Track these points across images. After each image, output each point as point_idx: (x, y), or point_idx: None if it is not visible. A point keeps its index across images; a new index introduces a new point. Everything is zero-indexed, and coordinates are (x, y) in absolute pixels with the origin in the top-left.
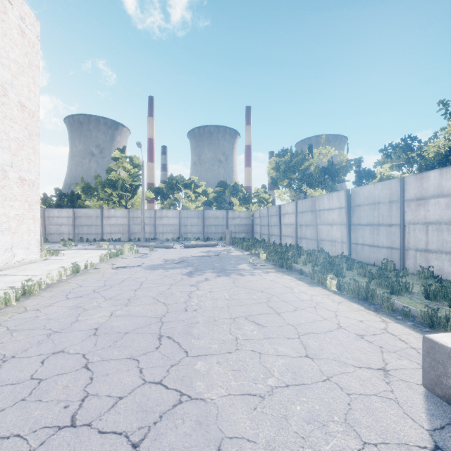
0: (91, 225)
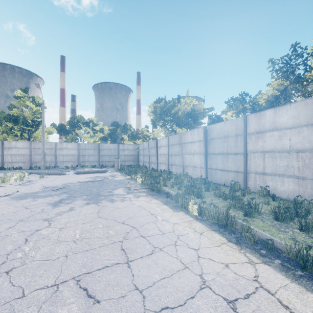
0: None
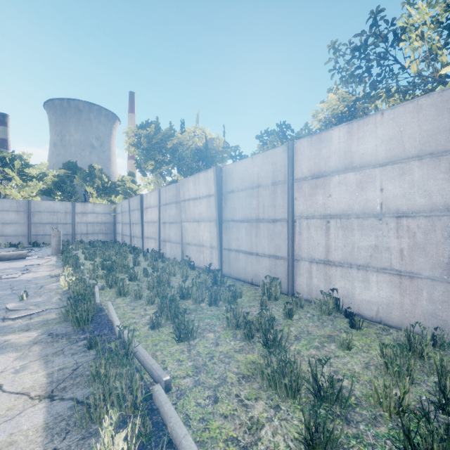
0: None
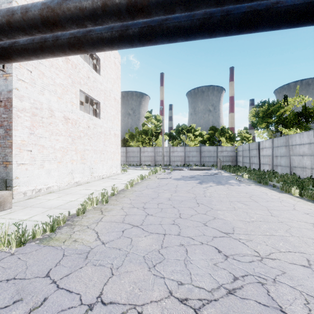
0: (135, 156)
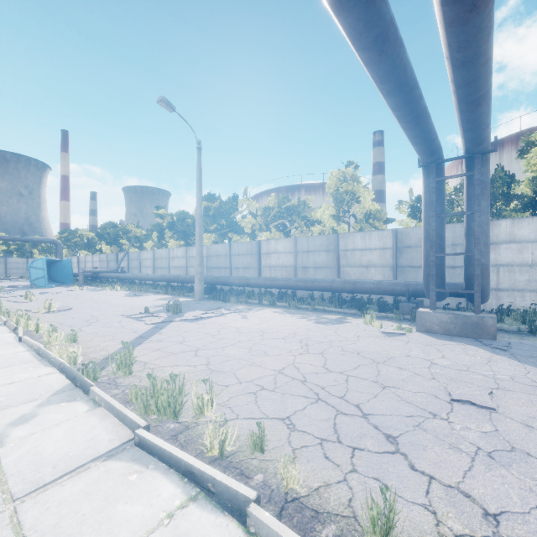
0: None
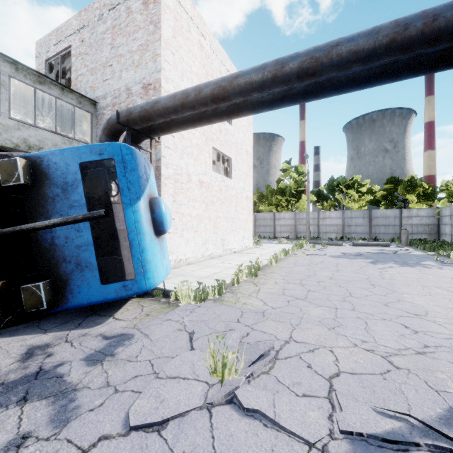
0: (267, 225)
